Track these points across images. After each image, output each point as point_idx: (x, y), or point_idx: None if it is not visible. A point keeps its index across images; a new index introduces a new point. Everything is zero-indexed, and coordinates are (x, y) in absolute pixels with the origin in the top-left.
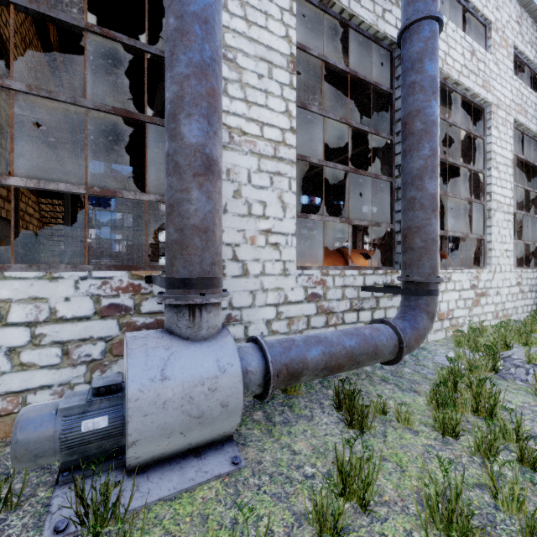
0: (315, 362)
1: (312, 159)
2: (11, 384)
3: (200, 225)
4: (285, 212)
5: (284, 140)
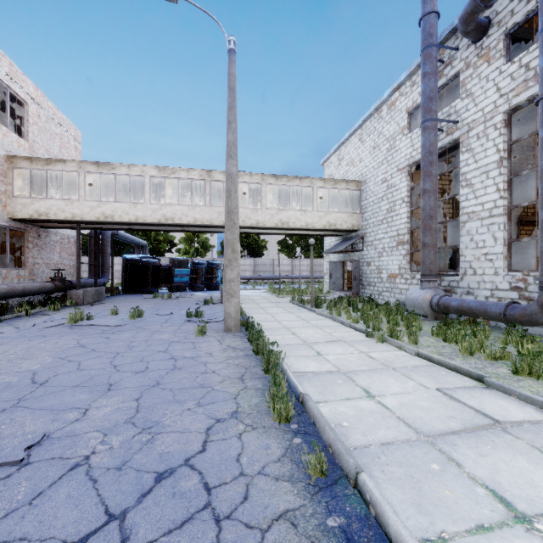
0: (453, 306)
1: (523, 204)
2: None
3: (422, 260)
4: (496, 242)
5: (495, 205)
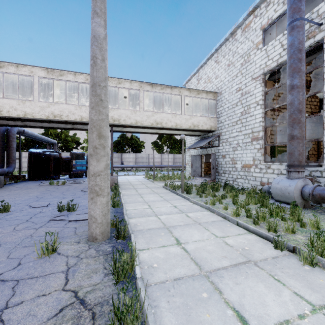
0: None
1: None
2: None
3: (290, 152)
4: None
5: None
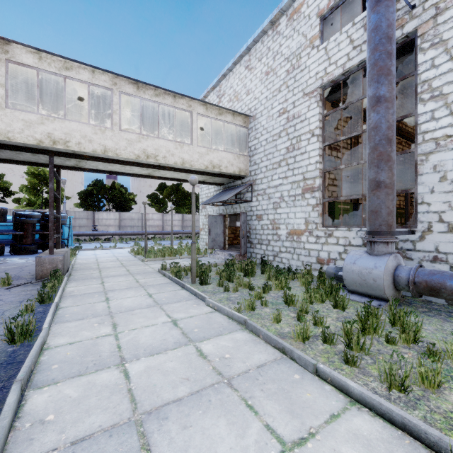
0: None
1: None
2: (339, 264)
3: (374, 210)
4: None
5: None
